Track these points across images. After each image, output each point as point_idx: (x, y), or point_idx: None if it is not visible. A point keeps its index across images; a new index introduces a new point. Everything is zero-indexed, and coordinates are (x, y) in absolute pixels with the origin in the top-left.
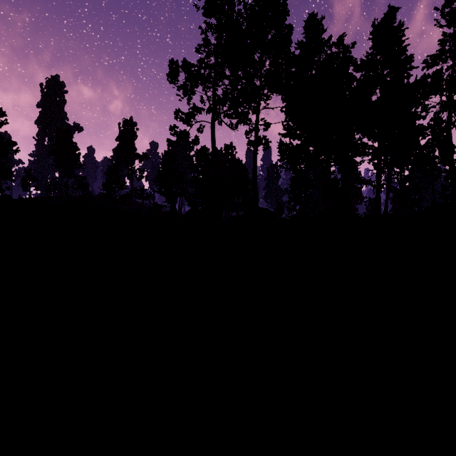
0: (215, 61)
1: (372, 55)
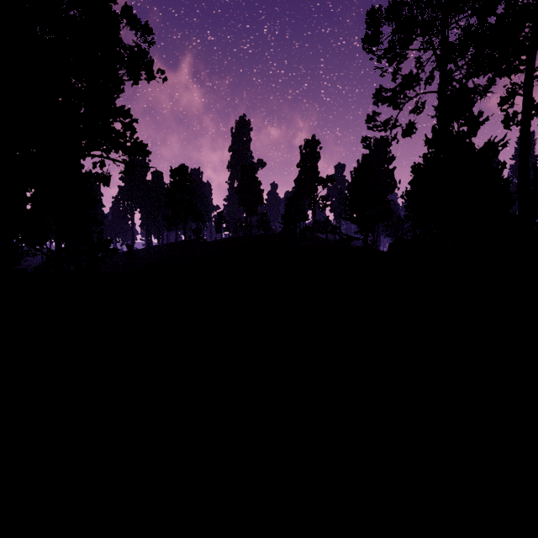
0: None
1: None
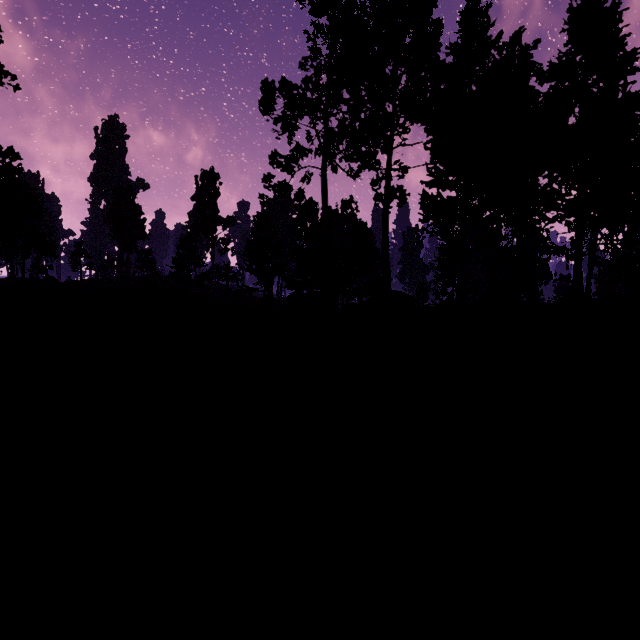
0: (327, 79)
1: (569, 55)
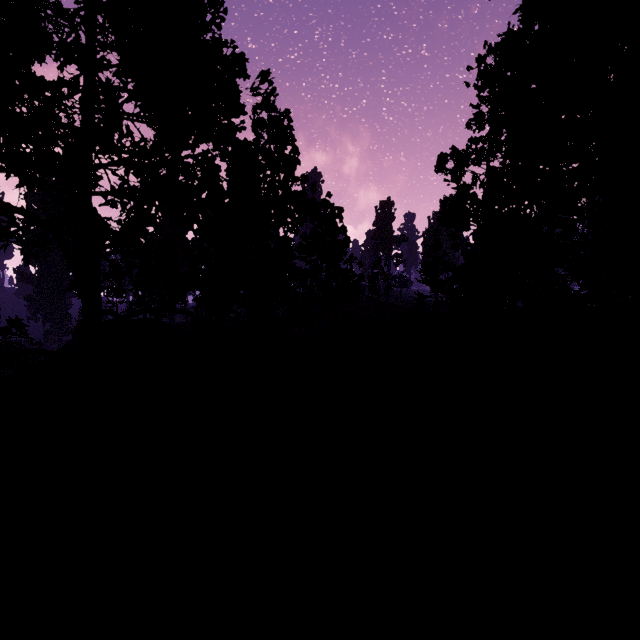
0: (489, 134)
1: None
